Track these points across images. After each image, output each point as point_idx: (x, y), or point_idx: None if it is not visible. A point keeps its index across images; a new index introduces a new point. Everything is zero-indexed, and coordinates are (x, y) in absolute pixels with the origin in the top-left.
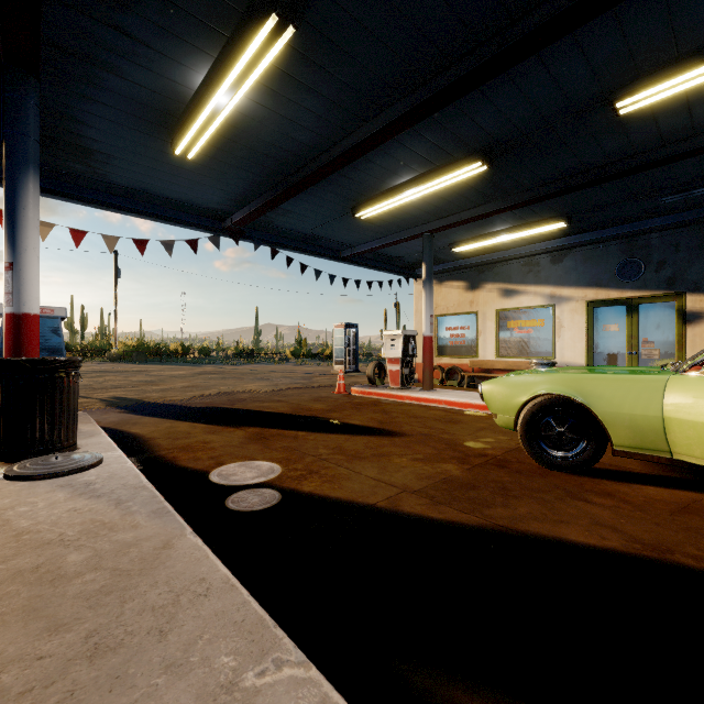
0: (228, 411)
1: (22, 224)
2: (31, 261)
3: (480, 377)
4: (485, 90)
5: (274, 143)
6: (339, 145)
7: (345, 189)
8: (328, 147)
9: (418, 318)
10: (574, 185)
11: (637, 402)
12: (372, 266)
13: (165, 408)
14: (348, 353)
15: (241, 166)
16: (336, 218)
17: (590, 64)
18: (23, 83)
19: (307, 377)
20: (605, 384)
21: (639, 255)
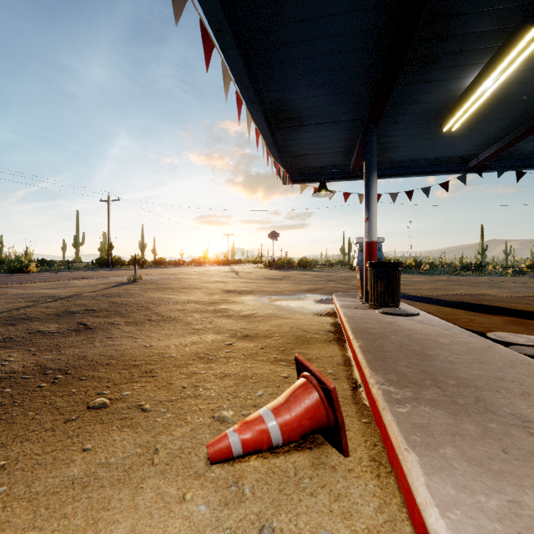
0: (477, 305)
1: (371, 199)
2: (375, 215)
3: None
4: None
5: (531, 90)
6: None
7: None
8: None
9: None
10: None
11: None
12: None
13: (425, 299)
14: None
15: (494, 118)
16: None
17: None
18: (372, 131)
19: None
20: None
21: None
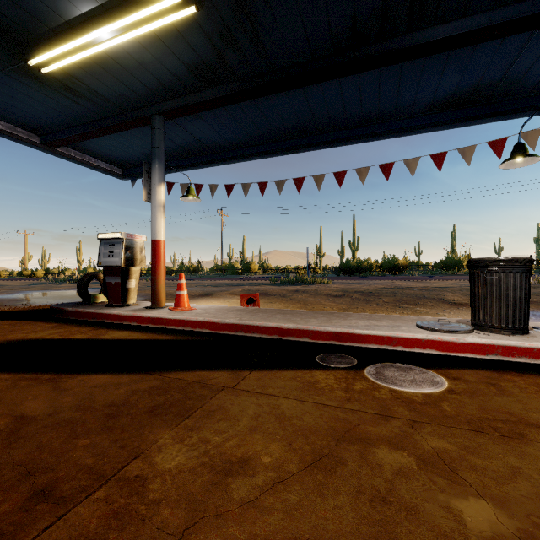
0: None
1: None
2: None
3: None
4: None
5: None
6: None
7: None
8: None
9: None
10: None
11: None
12: None
13: None
14: None
15: None
16: None
17: None
18: None
19: None
20: None
21: None
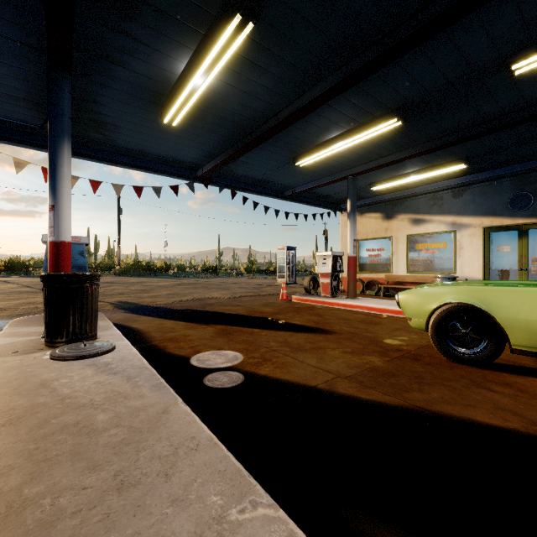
0: (200, 313)
1: (60, 178)
2: (66, 204)
3: (393, 288)
4: (401, 62)
5: (235, 111)
6: (284, 111)
7: (288, 144)
8: (276, 113)
9: (343, 242)
10: (474, 134)
11: (532, 309)
12: (307, 203)
13: (155, 310)
14: (288, 269)
15: (210, 130)
16: (280, 166)
17: (489, 35)
18: (61, 77)
19: (257, 288)
20: (504, 295)
21: (529, 189)
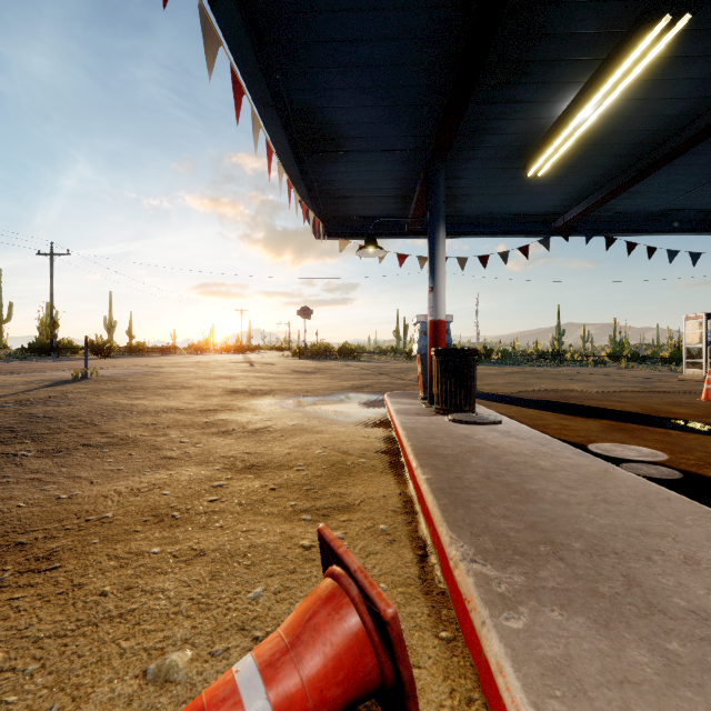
0: (566, 405)
1: (437, 261)
2: (442, 284)
3: None
4: None
5: (633, 129)
6: None
7: None
8: (710, 106)
9: None
10: None
11: None
12: None
13: (502, 398)
14: (709, 353)
15: (587, 165)
16: (707, 182)
17: None
18: (438, 167)
19: (644, 382)
20: None
21: None
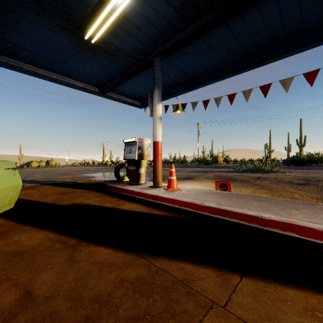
0: None
1: None
2: None
3: None
4: None
5: None
6: None
7: None
8: None
9: None
10: None
11: None
12: None
13: None
14: None
15: None
16: None
17: None
18: None
19: None
20: None
21: None
